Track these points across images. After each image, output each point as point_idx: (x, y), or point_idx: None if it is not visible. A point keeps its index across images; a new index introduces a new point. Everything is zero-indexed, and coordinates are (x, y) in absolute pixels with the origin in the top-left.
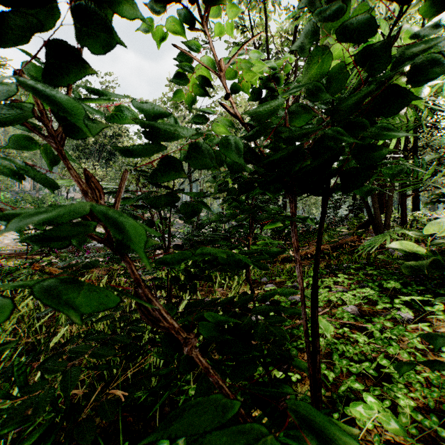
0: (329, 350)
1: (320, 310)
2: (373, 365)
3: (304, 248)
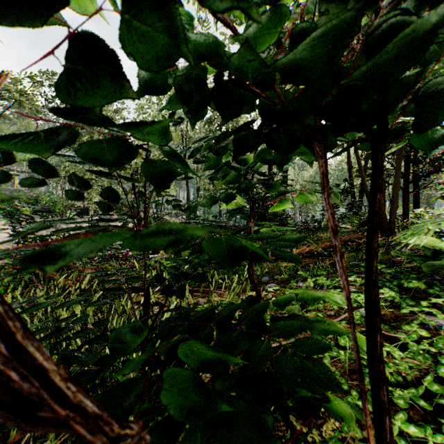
0: (352, 365)
1: (333, 314)
2: (419, 391)
3: (305, 246)
